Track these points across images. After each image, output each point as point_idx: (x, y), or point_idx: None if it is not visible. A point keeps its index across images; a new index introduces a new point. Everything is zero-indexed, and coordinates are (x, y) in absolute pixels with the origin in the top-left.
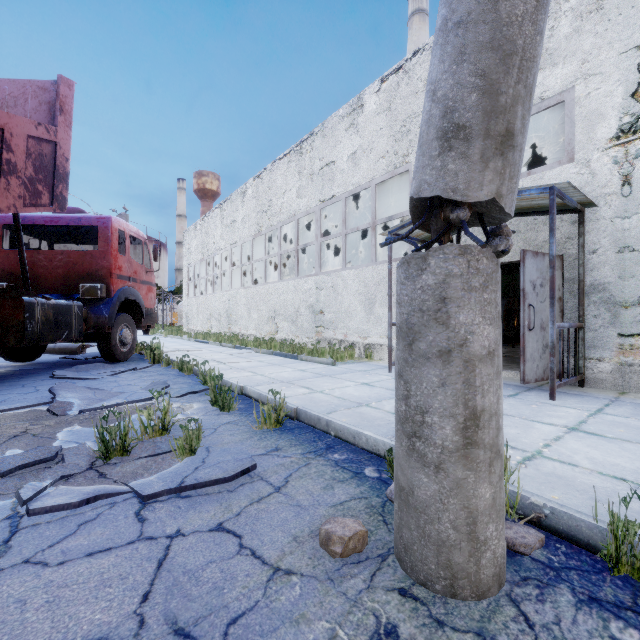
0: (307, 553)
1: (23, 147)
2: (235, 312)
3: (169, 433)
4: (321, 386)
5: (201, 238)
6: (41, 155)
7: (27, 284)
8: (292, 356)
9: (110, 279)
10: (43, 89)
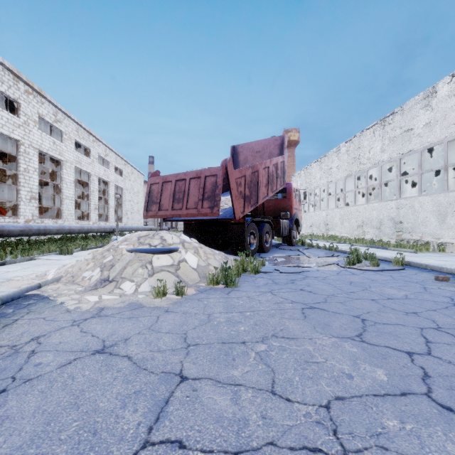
0: (431, 280)
1: (279, 167)
2: (331, 223)
3: (361, 263)
4: (413, 259)
5: (305, 179)
6: (281, 167)
7: (264, 214)
8: (383, 248)
9: (291, 210)
10: (276, 140)
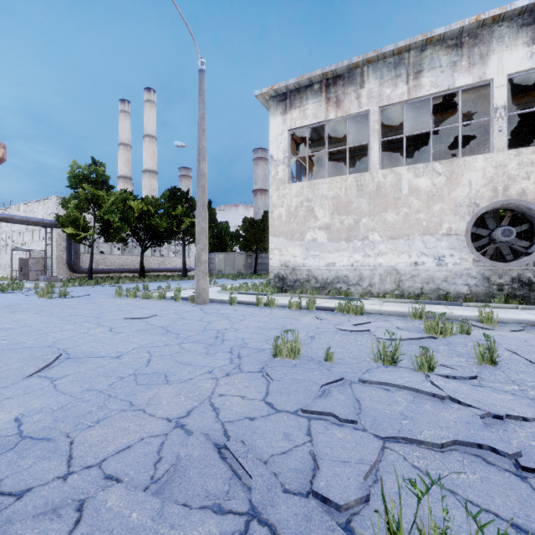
0: None
1: None
2: None
3: None
4: None
5: None
6: None
7: None
8: None
9: None
10: None
